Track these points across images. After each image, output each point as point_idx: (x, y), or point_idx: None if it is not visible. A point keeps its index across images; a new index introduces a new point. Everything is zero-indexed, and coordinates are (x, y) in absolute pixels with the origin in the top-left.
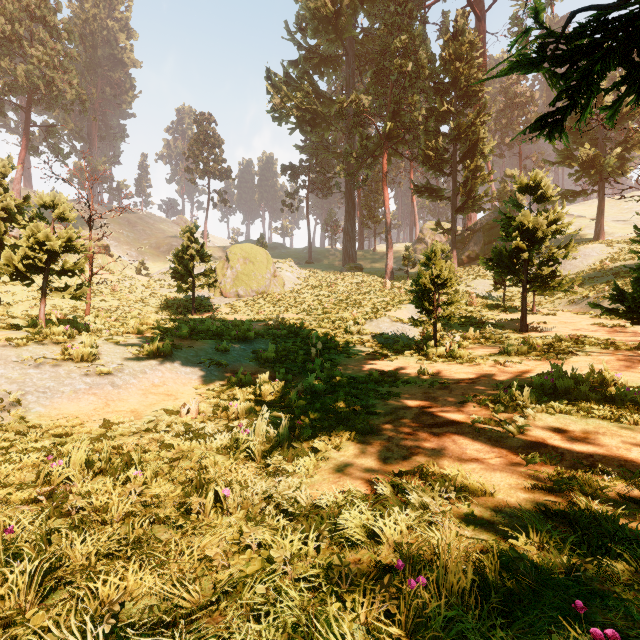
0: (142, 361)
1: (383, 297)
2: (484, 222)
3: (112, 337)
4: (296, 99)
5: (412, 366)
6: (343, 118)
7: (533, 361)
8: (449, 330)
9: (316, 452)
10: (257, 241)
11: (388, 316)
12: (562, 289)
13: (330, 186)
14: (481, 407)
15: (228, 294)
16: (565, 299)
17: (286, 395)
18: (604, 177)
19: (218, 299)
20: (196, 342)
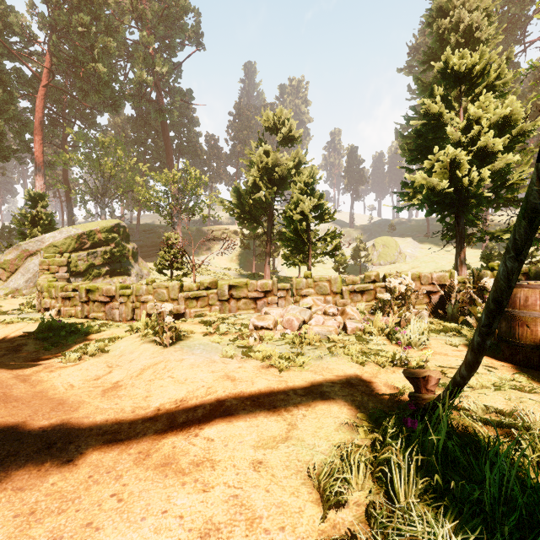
0: None
1: None
2: None
3: None
4: None
5: None
6: None
7: None
8: None
9: None
10: (389, 226)
11: None
12: None
13: None
14: None
15: (375, 264)
16: None
17: None
18: None
19: (370, 267)
20: None
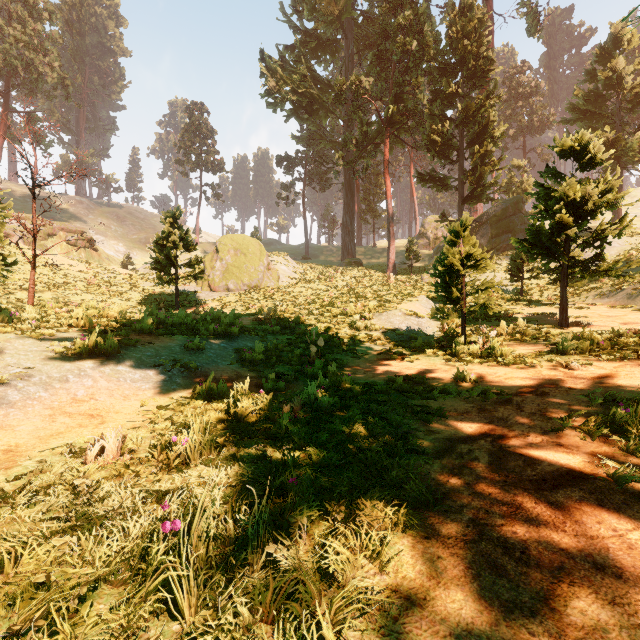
0: (67, 363)
1: (388, 290)
2: (491, 214)
3: (36, 330)
4: (292, 82)
5: (441, 369)
6: (342, 102)
7: (606, 362)
8: (473, 325)
9: (330, 573)
10: (251, 235)
11: (400, 309)
12: (617, 273)
13: (328, 178)
14: (595, 440)
15: (217, 288)
16: (593, 292)
17: (274, 415)
18: (622, 164)
19: (206, 293)
20: (161, 338)
